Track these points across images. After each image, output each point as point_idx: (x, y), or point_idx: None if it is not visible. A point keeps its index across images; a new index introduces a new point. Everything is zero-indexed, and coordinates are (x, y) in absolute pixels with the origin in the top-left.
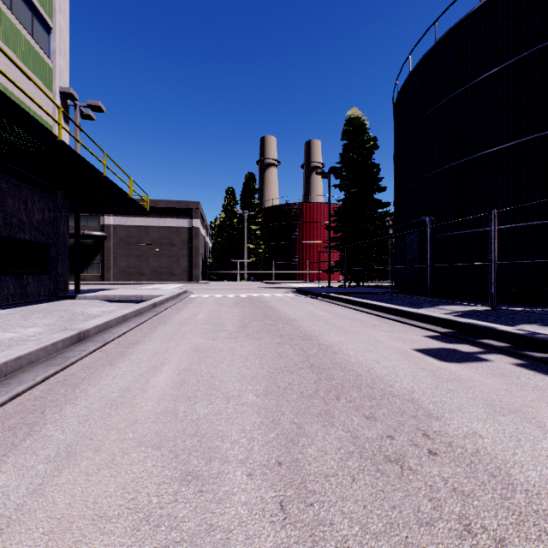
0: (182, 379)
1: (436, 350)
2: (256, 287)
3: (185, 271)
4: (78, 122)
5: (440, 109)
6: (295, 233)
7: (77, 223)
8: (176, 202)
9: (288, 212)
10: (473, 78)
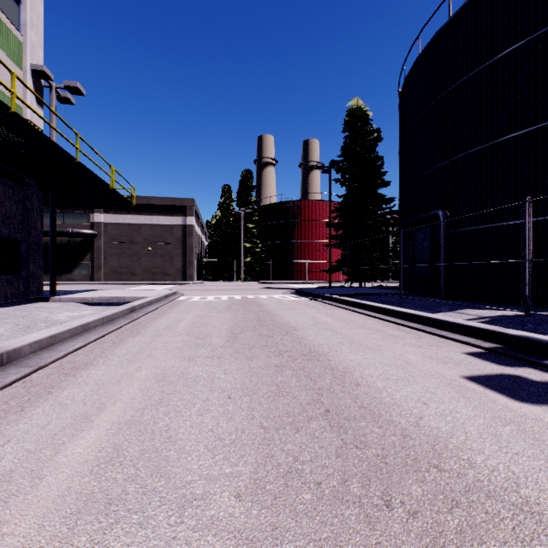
0: (117, 447)
1: (496, 379)
2: (252, 287)
3: (179, 271)
4: (54, 104)
5: (455, 91)
6: (294, 231)
7: (53, 218)
8: (170, 199)
9: (286, 210)
10: (495, 54)
